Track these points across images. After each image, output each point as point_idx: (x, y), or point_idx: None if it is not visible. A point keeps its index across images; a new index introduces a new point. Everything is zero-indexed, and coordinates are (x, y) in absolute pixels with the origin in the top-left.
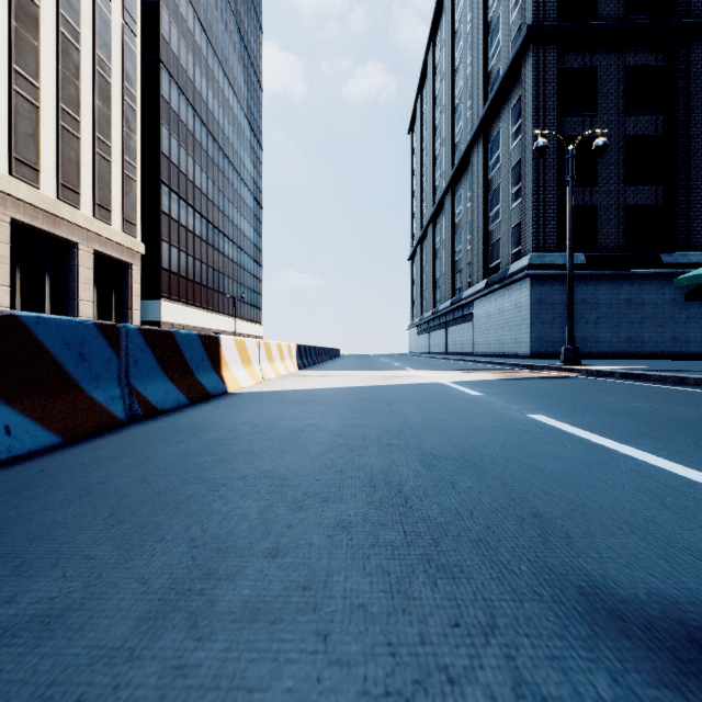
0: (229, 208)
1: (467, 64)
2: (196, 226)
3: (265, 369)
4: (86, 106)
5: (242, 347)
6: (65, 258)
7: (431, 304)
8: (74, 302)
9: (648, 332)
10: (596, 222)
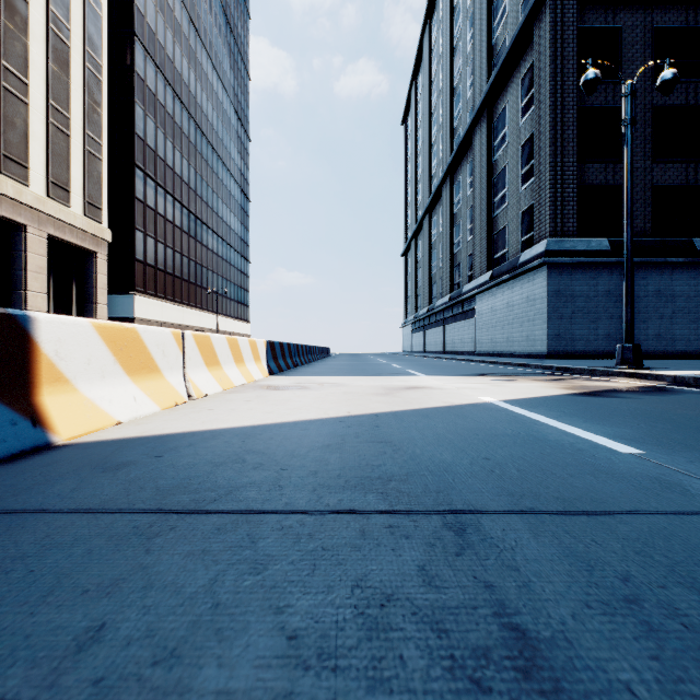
0: (214, 199)
1: (468, 40)
2: (176, 216)
3: (199, 378)
4: (36, 69)
5: (129, 341)
6: (11, 242)
7: (427, 300)
8: (21, 293)
9: (680, 329)
10: (620, 203)
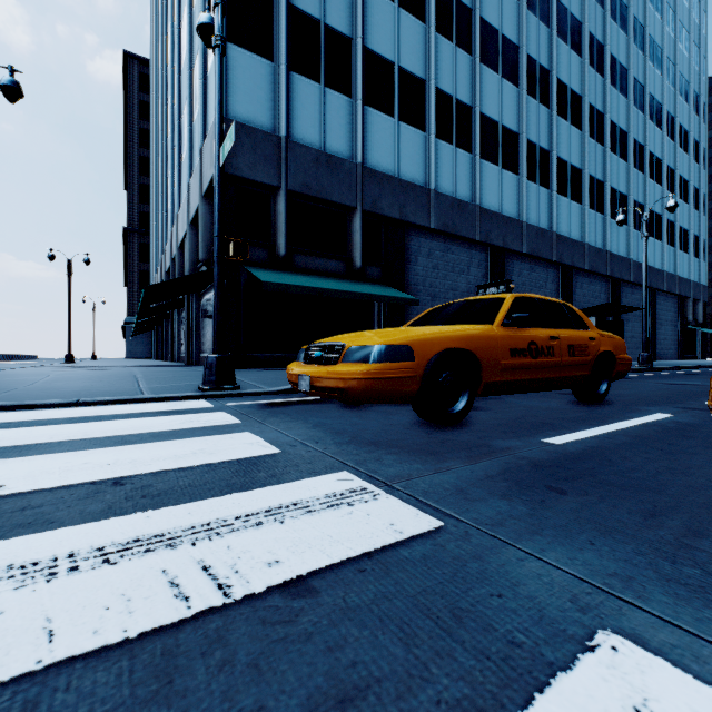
0: None
1: None
2: None
3: None
4: None
5: None
6: None
7: None
8: None
9: None
10: None
